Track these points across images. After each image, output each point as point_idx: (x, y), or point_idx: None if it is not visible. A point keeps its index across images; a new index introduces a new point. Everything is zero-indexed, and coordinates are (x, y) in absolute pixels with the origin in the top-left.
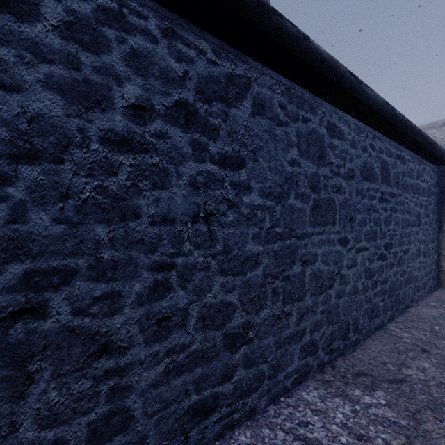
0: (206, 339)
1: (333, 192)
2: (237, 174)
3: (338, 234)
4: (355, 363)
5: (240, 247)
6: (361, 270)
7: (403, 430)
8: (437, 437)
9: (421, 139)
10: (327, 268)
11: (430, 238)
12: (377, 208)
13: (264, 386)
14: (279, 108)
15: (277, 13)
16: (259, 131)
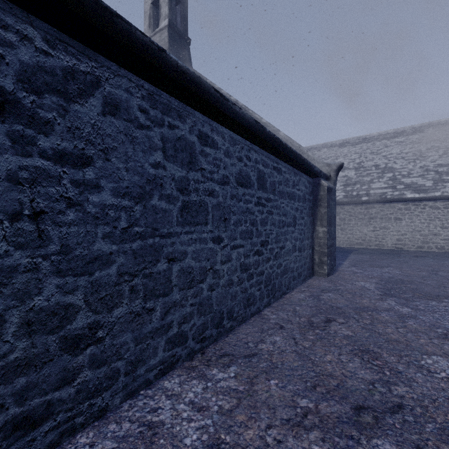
0: (33, 346)
1: (205, 196)
2: (81, 172)
3: (211, 233)
4: (224, 346)
5: (85, 247)
6: (237, 265)
7: (238, 394)
8: (261, 393)
9: (292, 155)
10: (198, 264)
11: (305, 237)
12: (254, 211)
13: (119, 384)
14: (140, 111)
15: (122, 19)
16: (112, 131)
